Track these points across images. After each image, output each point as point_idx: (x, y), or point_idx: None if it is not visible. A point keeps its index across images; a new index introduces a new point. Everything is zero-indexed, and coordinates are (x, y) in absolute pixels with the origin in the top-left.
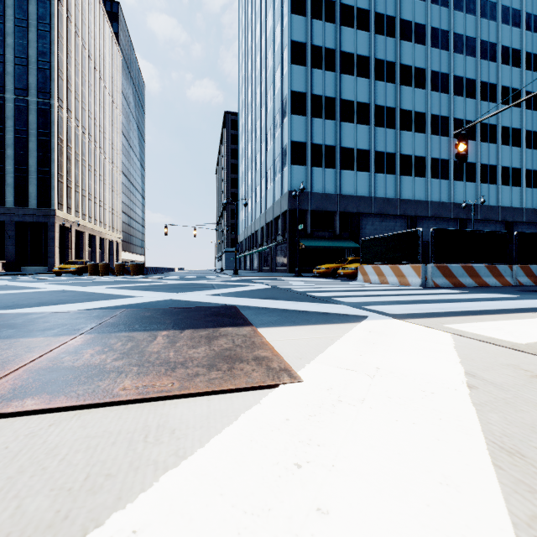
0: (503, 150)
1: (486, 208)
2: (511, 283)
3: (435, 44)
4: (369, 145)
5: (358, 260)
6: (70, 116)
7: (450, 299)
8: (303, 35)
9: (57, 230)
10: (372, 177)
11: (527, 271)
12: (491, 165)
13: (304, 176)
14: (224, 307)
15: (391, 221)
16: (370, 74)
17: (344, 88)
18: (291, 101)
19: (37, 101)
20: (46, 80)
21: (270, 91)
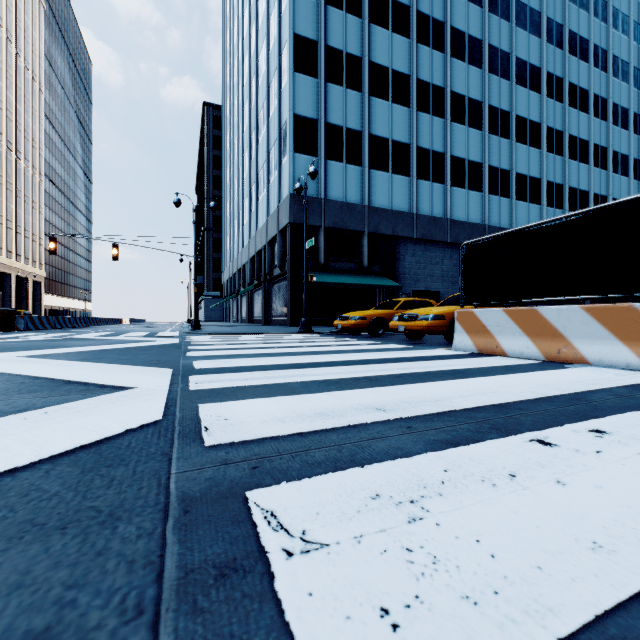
0: (570, 166)
1: None
2: None
3: (493, 9)
4: (410, 137)
5: (417, 303)
6: None
7: None
8: None
9: None
10: (413, 184)
11: None
12: (557, 184)
13: None
14: None
15: (438, 252)
16: (411, 32)
17: (374, 45)
18: (294, 49)
19: None
20: None
21: (263, 48)
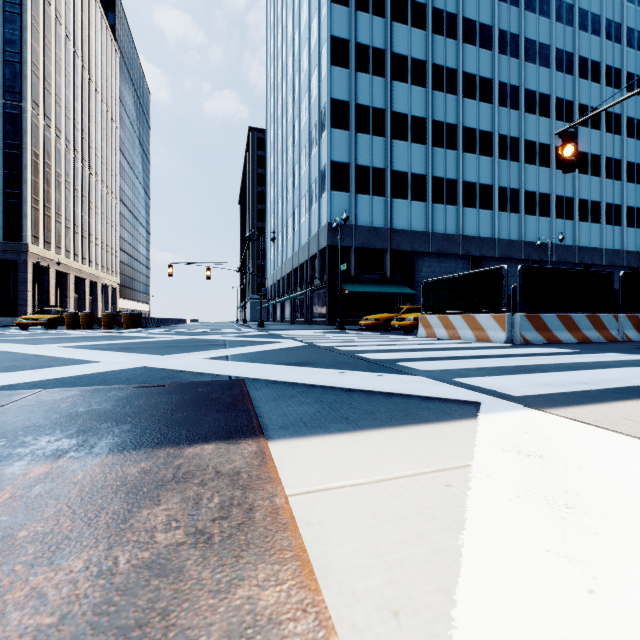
0: (581, 180)
1: (561, 248)
2: (617, 337)
3: (503, 50)
4: (426, 169)
5: (416, 309)
6: (49, 124)
7: (572, 364)
8: (346, 30)
9: (30, 270)
10: (429, 208)
11: (635, 322)
12: (567, 197)
13: (347, 205)
14: (223, 383)
15: (452, 263)
16: (427, 82)
17: (396, 98)
18: (331, 111)
19: (3, 103)
20: (15, 77)
21: (305, 99)
